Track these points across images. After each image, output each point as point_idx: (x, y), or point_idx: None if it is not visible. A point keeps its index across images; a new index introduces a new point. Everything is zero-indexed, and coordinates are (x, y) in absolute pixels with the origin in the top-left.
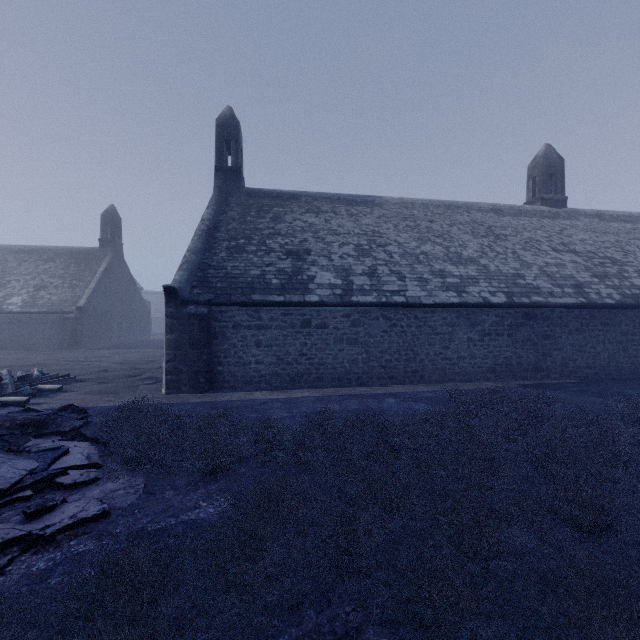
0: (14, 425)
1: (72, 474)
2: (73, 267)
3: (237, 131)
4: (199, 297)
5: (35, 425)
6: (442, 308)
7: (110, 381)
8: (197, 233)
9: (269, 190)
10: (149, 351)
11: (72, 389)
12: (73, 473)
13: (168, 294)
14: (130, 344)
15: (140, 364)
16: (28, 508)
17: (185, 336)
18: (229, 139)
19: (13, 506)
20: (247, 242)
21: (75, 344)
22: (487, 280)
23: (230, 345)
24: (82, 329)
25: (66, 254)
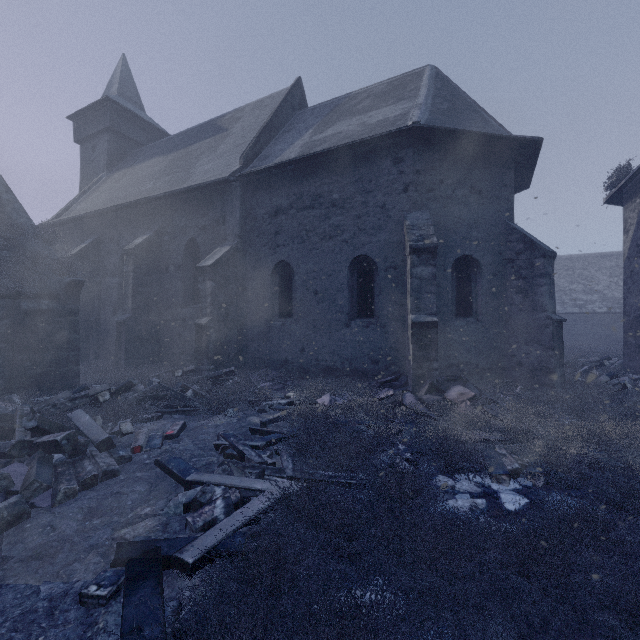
0: None
1: None
2: None
3: None
4: None
5: None
6: (570, 315)
7: None
8: None
9: None
10: None
11: None
12: None
13: None
14: None
15: None
16: None
17: None
18: None
19: None
20: None
21: None
22: (601, 302)
23: None
24: None
25: None
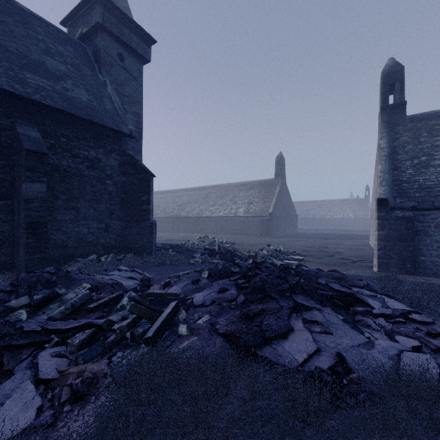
0: (334, 277)
1: (414, 315)
2: (262, 191)
3: (401, 74)
4: (403, 204)
5: (343, 279)
6: None
7: (321, 258)
8: (382, 158)
9: (432, 112)
10: (311, 240)
11: (306, 260)
12: (413, 314)
13: (380, 203)
14: (291, 235)
15: (320, 248)
16: (429, 330)
17: (393, 232)
18: (393, 82)
19: (399, 325)
20: (429, 158)
21: (268, 234)
22: None
23: (432, 241)
24: (271, 225)
25: (258, 184)
